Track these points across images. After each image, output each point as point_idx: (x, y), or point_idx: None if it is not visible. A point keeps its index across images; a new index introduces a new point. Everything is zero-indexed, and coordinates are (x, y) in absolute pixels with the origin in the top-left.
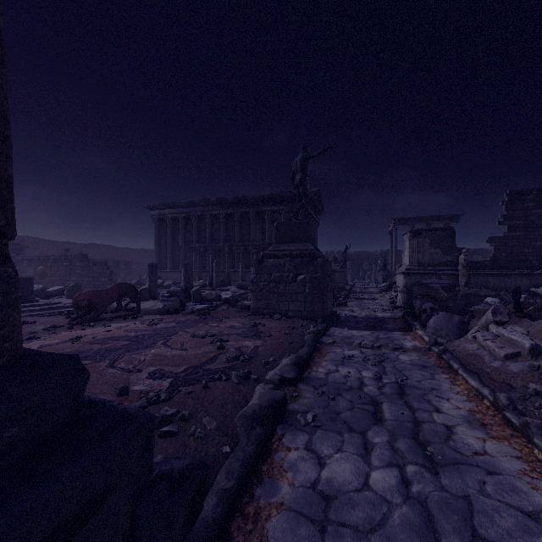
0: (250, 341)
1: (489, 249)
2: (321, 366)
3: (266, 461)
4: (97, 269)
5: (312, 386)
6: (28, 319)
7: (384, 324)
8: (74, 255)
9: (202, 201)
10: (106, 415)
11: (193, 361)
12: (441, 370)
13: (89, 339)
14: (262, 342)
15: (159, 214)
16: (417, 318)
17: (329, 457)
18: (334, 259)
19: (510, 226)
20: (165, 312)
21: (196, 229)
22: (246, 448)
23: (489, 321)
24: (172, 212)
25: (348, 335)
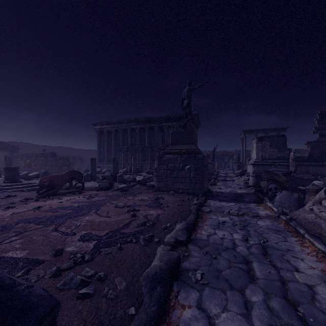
0: (154, 210)
1: (304, 149)
2: (203, 229)
3: (165, 319)
4: (61, 162)
5: (198, 246)
6: (13, 193)
7: (243, 198)
8: (48, 153)
9: (126, 120)
10: (2, 309)
11: (113, 226)
12: (290, 234)
13: (46, 208)
14: (162, 211)
15: (99, 128)
16: (264, 194)
17: (217, 317)
18: (207, 155)
19: (321, 134)
20: (100, 189)
21: (122, 137)
22: (149, 310)
23: (321, 198)
24: (107, 127)
25: (219, 206)
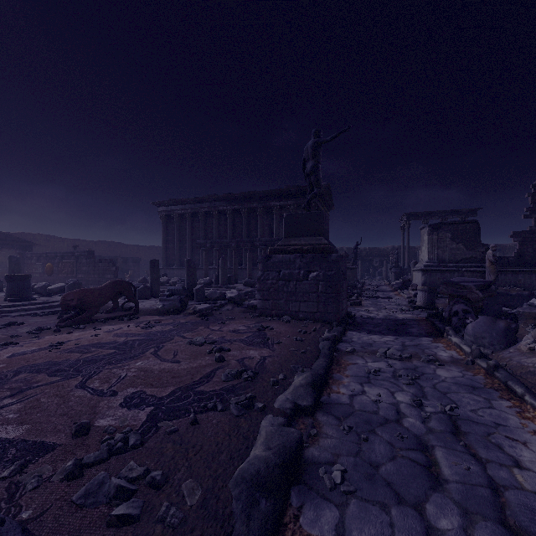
0: (255, 350)
1: (507, 245)
2: (342, 384)
3: None
4: (103, 266)
5: (334, 417)
6: (18, 319)
7: (408, 328)
8: (81, 252)
9: (209, 197)
10: None
11: (184, 379)
12: (498, 394)
13: (71, 345)
14: (270, 352)
15: (166, 211)
16: (443, 321)
17: None
18: (345, 255)
19: None
20: (165, 312)
21: (203, 225)
22: None
23: None
24: (179, 209)
25: (368, 342)
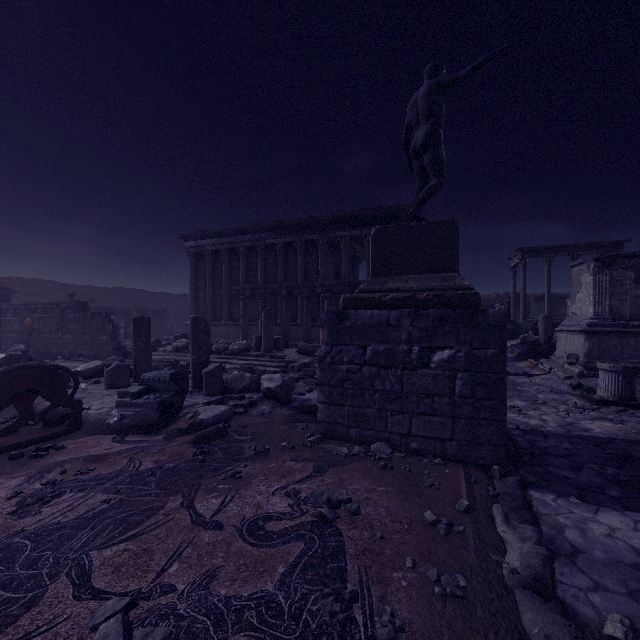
0: None
1: None
2: None
3: None
4: (96, 323)
5: None
6: None
7: None
8: (68, 302)
9: (252, 227)
10: None
11: None
12: None
13: None
14: None
15: (196, 246)
16: None
17: None
18: None
19: None
20: (129, 427)
21: (245, 265)
22: None
23: None
24: (212, 243)
25: (623, 554)
